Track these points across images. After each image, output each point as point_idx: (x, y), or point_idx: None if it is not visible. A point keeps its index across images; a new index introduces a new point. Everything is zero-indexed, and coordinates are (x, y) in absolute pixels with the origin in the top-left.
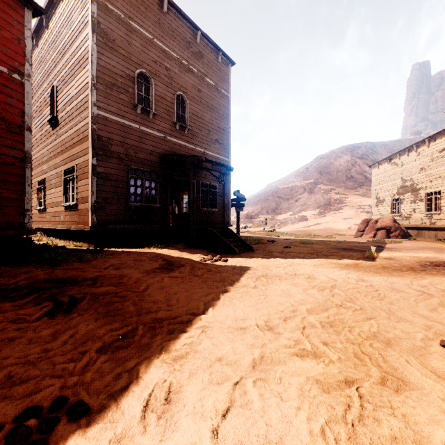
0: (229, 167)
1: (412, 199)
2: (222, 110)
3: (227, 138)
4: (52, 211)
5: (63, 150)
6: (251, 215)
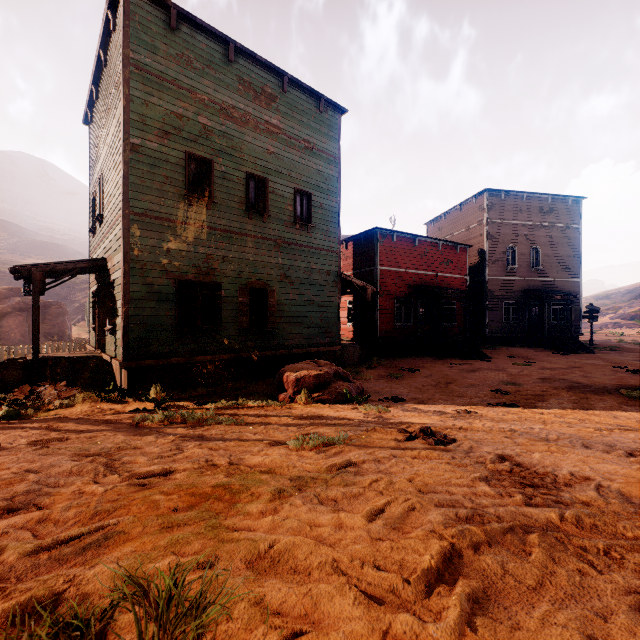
0: (575, 296)
1: None
2: (571, 242)
3: (577, 262)
4: None
5: None
6: None
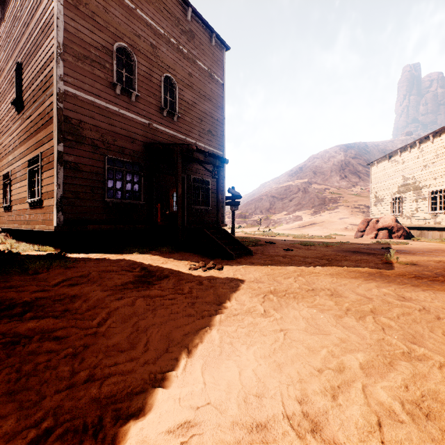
0: (224, 159)
1: (414, 198)
2: (215, 99)
3: (220, 129)
4: (17, 208)
5: (28, 136)
6: (245, 215)
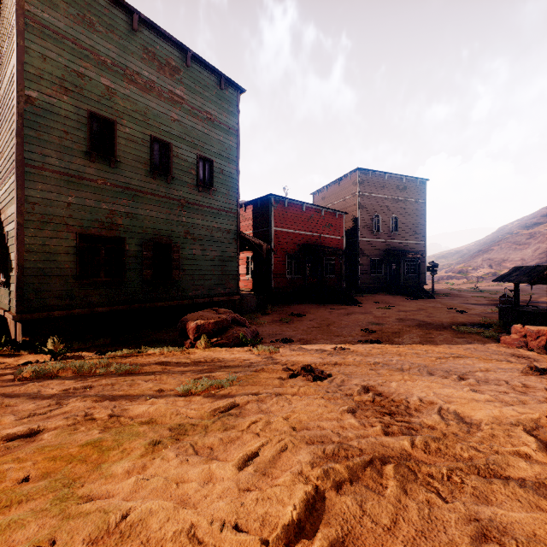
0: (422, 255)
1: None
2: (419, 213)
3: (423, 229)
4: None
5: None
6: (466, 270)
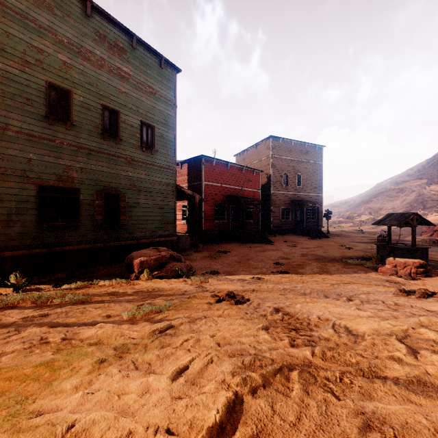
0: (320, 204)
1: None
2: (318, 172)
3: (320, 184)
4: None
5: None
6: (353, 216)
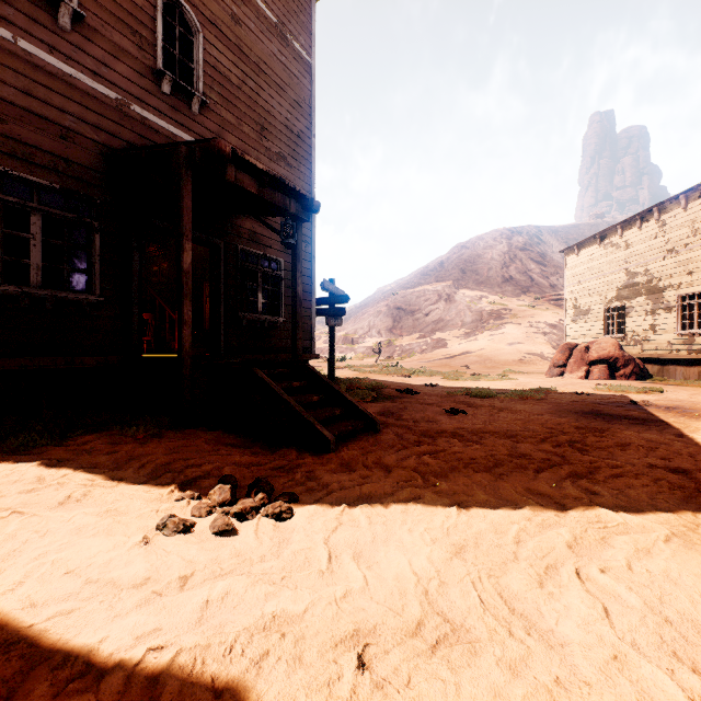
0: (310, 201)
1: (649, 308)
2: (294, 90)
3: (306, 156)
4: None
5: None
6: (352, 339)
